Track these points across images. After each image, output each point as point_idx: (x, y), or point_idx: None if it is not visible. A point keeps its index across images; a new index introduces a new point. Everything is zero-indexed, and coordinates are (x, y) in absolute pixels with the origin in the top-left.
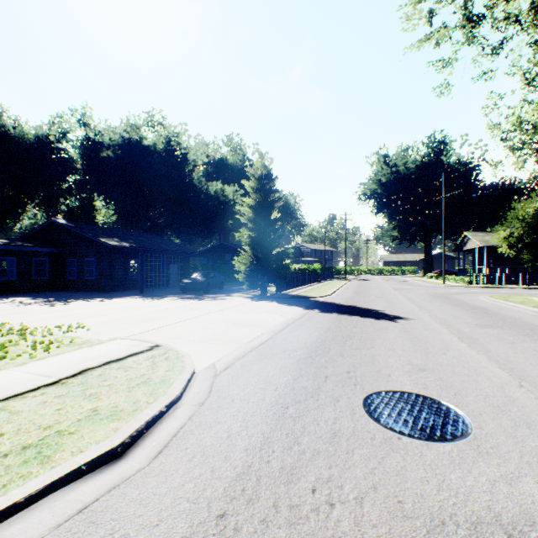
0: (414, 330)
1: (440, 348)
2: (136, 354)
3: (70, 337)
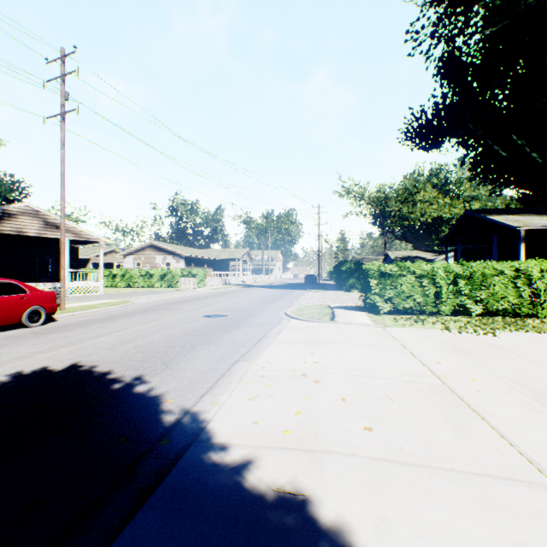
0: (111, 344)
1: (147, 330)
2: (332, 318)
3: (425, 328)
